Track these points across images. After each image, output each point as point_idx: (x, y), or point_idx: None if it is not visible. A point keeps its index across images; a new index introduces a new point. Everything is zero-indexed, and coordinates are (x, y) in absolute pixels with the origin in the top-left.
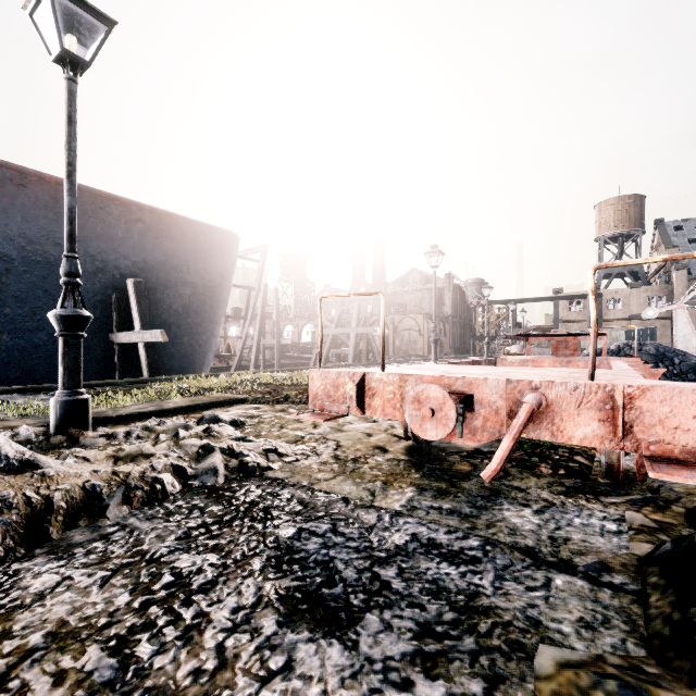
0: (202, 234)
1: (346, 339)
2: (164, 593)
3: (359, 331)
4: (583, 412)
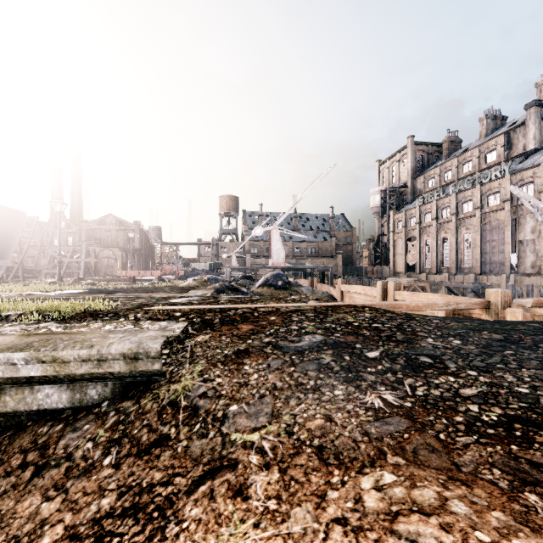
0: (10, 213)
1: (71, 264)
2: (116, 285)
3: (87, 260)
4: (149, 273)
